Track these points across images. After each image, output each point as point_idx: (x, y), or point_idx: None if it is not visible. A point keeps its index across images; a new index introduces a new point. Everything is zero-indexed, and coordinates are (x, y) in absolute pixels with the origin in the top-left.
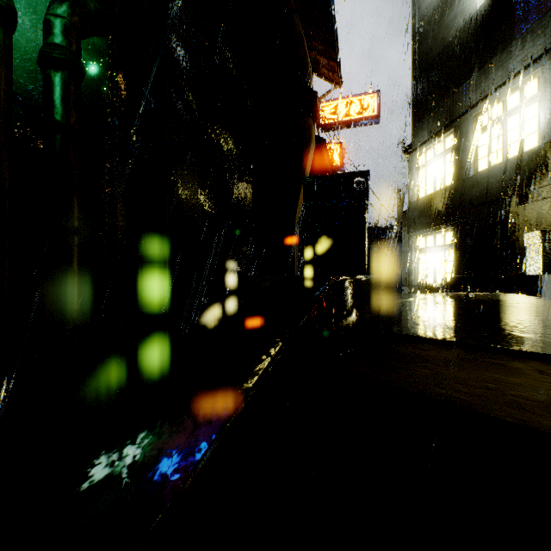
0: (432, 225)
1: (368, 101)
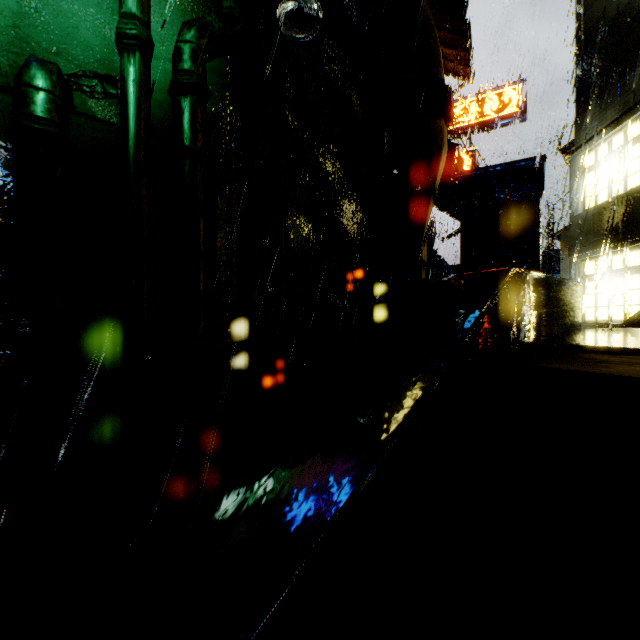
0: (606, 243)
1: (510, 94)
